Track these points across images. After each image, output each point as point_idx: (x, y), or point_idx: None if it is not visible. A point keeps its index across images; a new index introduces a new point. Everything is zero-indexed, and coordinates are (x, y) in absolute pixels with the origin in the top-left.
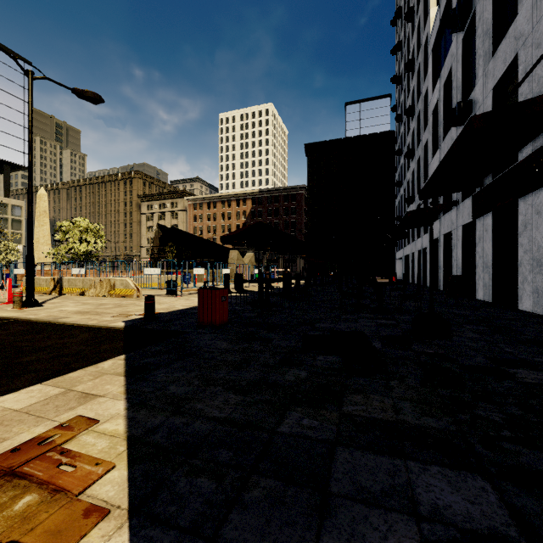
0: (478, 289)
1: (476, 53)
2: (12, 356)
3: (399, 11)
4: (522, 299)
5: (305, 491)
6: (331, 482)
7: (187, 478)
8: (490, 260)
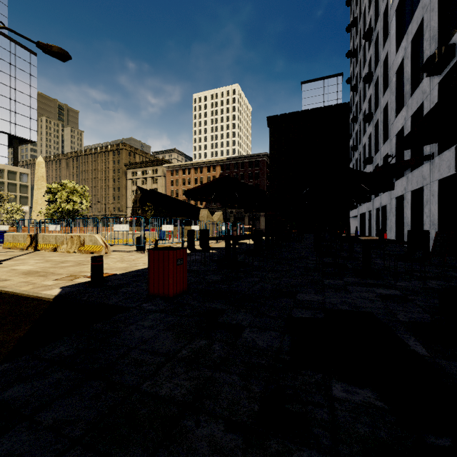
0: None
1: None
2: None
3: None
4: None
5: None
6: None
7: None
8: None
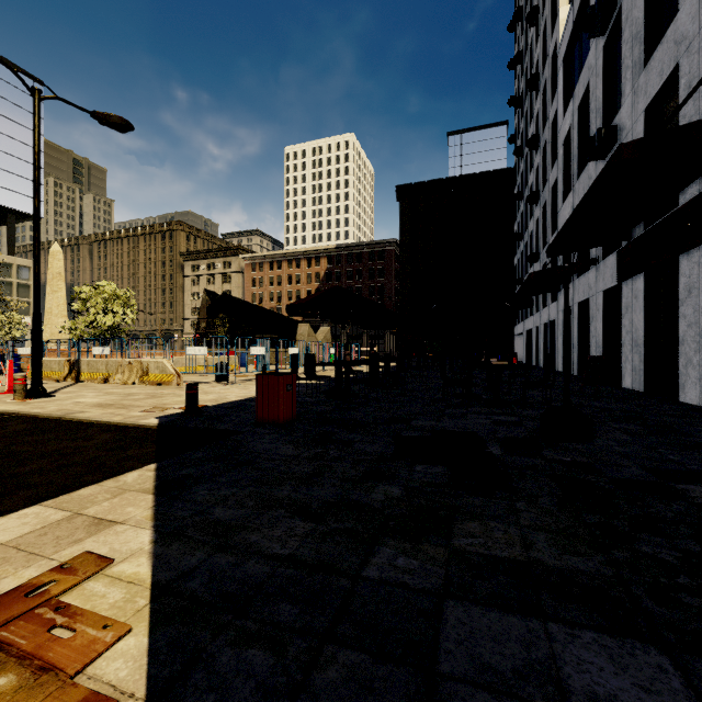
0: (625, 375)
1: (622, 64)
2: (5, 465)
3: (518, 12)
4: (685, 388)
5: (402, 671)
6: (439, 656)
7: (233, 650)
8: (642, 337)
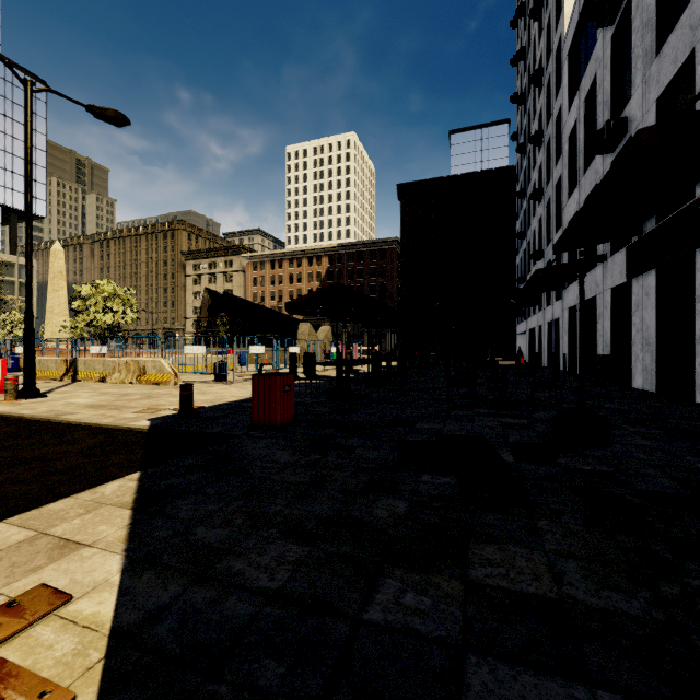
0: (636, 375)
1: (632, 54)
2: None
3: (521, 8)
4: None
5: None
6: None
7: None
8: (653, 335)
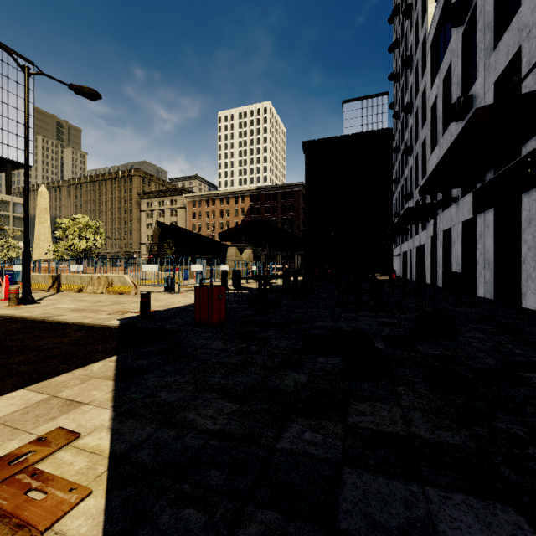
0: (479, 286)
1: (477, 47)
2: None
3: (396, 8)
4: (526, 297)
5: (309, 527)
6: (339, 515)
7: (173, 509)
8: (492, 257)
